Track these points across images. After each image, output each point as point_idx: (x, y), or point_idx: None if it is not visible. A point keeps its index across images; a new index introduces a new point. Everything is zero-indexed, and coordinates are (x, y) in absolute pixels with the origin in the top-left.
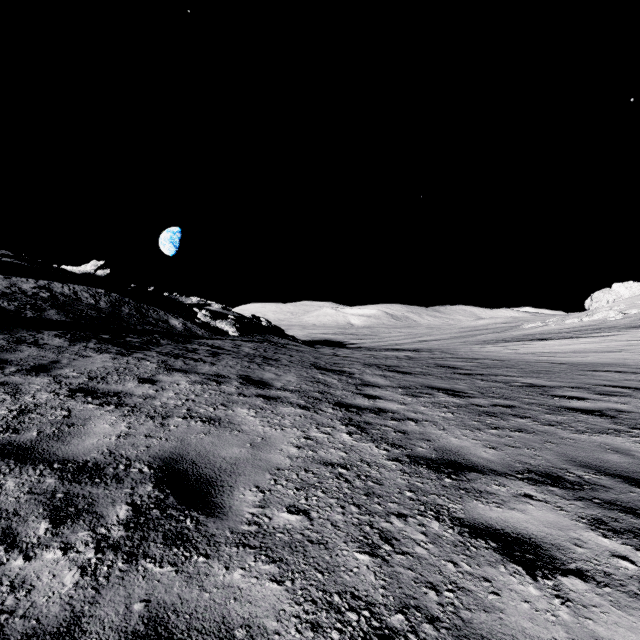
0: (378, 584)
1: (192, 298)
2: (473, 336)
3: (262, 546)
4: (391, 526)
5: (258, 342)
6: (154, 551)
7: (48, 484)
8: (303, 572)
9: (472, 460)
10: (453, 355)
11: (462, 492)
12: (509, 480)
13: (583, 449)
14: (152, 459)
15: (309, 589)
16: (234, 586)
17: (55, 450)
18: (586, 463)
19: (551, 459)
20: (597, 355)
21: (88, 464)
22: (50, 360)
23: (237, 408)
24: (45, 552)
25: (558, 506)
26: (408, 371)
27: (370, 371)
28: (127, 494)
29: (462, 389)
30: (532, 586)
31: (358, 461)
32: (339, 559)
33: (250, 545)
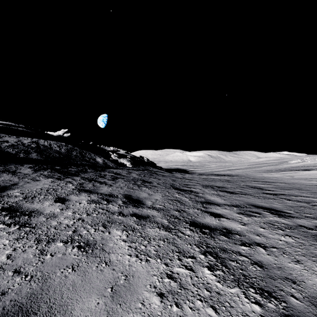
0: None
1: (110, 147)
2: (259, 167)
3: None
4: None
5: (141, 170)
6: None
7: None
8: None
9: None
10: (253, 179)
11: None
12: None
13: None
14: None
15: None
16: None
17: None
18: None
19: None
20: None
21: None
22: (12, 183)
23: (113, 229)
24: None
25: None
26: (232, 191)
27: (208, 191)
28: None
29: (280, 208)
30: None
31: None
32: None
33: None
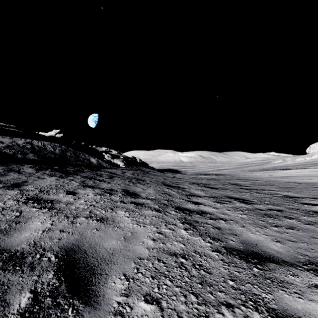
0: None
1: (103, 148)
2: (246, 167)
3: None
4: None
5: (134, 170)
6: None
7: None
8: None
9: (268, 252)
10: (237, 177)
11: (268, 281)
12: (299, 271)
13: None
14: (59, 249)
15: None
16: None
17: (0, 241)
18: None
19: None
20: None
21: (17, 253)
22: (22, 180)
23: (118, 211)
24: None
25: None
26: (215, 187)
27: (194, 187)
28: (33, 281)
29: (247, 198)
30: None
31: (192, 252)
32: None
33: None
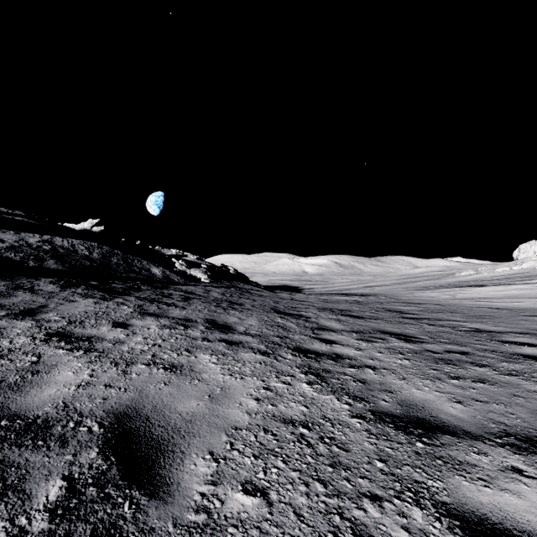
0: None
1: (172, 250)
2: (412, 282)
3: None
4: (365, 516)
5: (226, 288)
6: None
7: None
8: None
9: (441, 418)
10: (397, 300)
11: (439, 462)
12: (488, 446)
13: None
14: (105, 414)
15: None
16: None
17: (10, 402)
18: None
19: (526, 418)
20: (532, 301)
21: (37, 421)
22: (39, 305)
23: (200, 354)
24: None
25: None
26: (359, 315)
27: (325, 315)
28: (67, 463)
29: (413, 334)
30: None
31: (320, 418)
32: None
33: None
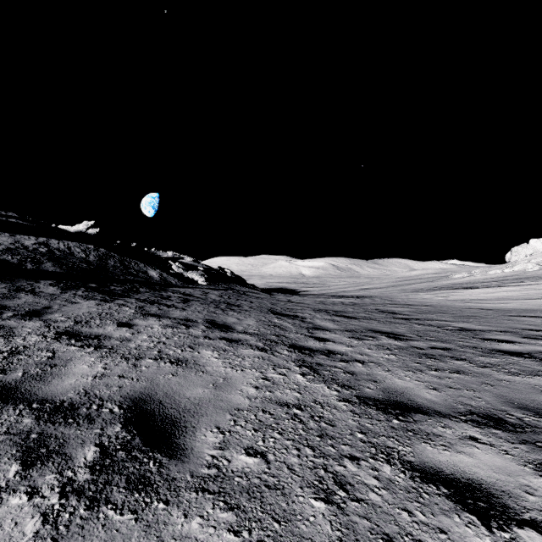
0: (334, 535)
1: (168, 252)
2: (408, 285)
3: (221, 491)
4: (345, 470)
5: (223, 290)
6: (116, 496)
7: (25, 424)
8: (260, 521)
9: (417, 401)
10: (391, 301)
11: (410, 434)
12: (453, 422)
13: (519, 391)
14: (123, 399)
15: (266, 541)
16: (191, 537)
17: (36, 390)
18: (524, 405)
19: (490, 401)
20: (519, 302)
21: (64, 404)
22: (43, 306)
23: (202, 350)
24: (11, 497)
25: (504, 450)
26: (353, 316)
27: (320, 316)
28: (96, 435)
29: (402, 332)
30: (489, 539)
31: (311, 402)
32: (295, 506)
33: (209, 490)
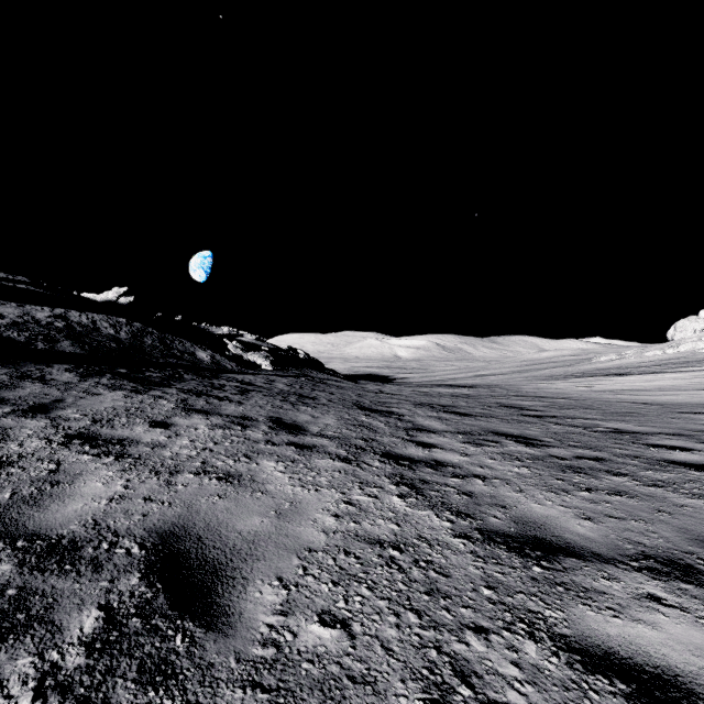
0: None
1: (223, 328)
2: (537, 370)
3: (280, 687)
4: (467, 650)
5: (294, 377)
6: (120, 696)
7: (1, 573)
8: None
9: (565, 537)
10: (517, 392)
11: (560, 590)
12: (621, 571)
13: None
14: (147, 534)
15: None
16: None
17: (26, 519)
18: None
19: (670, 537)
20: (689, 393)
21: (62, 541)
22: (53, 399)
23: (263, 460)
24: None
25: (702, 617)
26: (467, 412)
27: (422, 412)
28: (102, 590)
29: (535, 435)
30: None
31: (414, 538)
32: None
33: (262, 685)
